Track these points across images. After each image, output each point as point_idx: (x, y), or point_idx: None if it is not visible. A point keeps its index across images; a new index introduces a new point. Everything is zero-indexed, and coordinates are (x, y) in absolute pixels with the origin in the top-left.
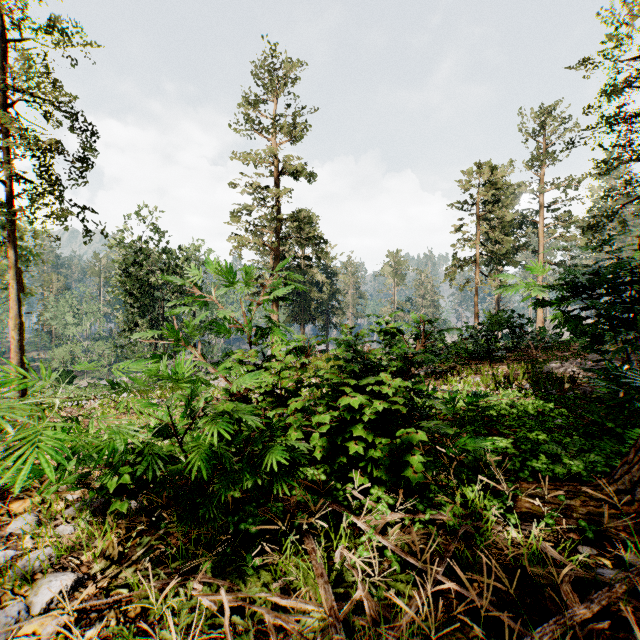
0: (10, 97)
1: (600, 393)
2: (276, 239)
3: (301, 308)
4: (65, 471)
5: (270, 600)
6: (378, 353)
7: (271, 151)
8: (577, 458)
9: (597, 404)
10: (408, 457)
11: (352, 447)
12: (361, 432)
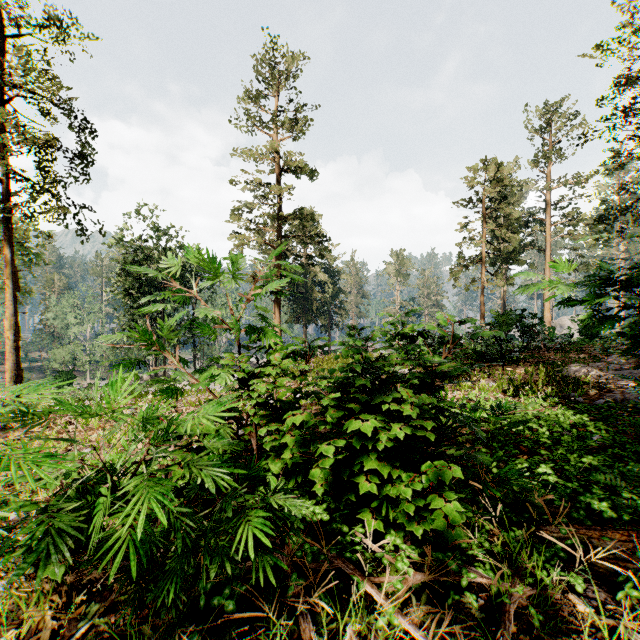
0: (4, 91)
1: (637, 402)
2: (278, 237)
3: (303, 308)
4: None
5: None
6: (392, 360)
7: (272, 147)
8: (639, 490)
9: (635, 415)
10: (440, 506)
11: (363, 484)
12: (374, 464)
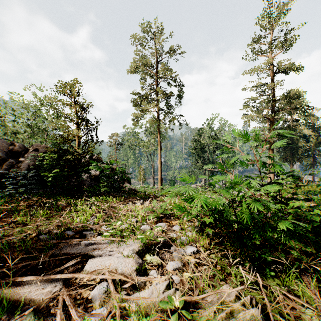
0: (158, 81)
1: None
2: (271, 112)
3: (290, 153)
4: (188, 213)
5: (281, 291)
6: None
7: (268, 62)
8: None
9: None
10: None
11: None
12: None
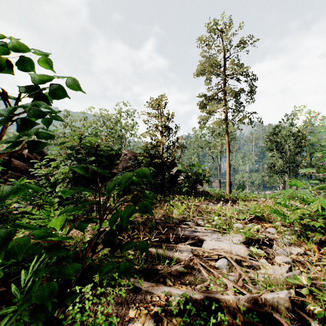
0: (226, 79)
1: None
2: None
3: None
4: (286, 217)
5: None
6: None
7: None
8: None
9: None
10: None
11: None
12: None
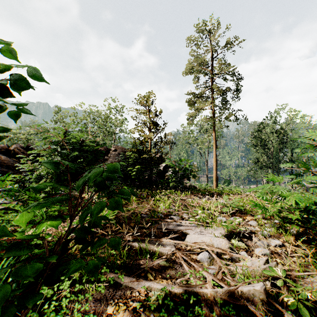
0: (213, 78)
1: None
2: None
3: None
4: (266, 210)
5: None
6: None
7: None
8: None
9: None
10: None
11: None
12: None
